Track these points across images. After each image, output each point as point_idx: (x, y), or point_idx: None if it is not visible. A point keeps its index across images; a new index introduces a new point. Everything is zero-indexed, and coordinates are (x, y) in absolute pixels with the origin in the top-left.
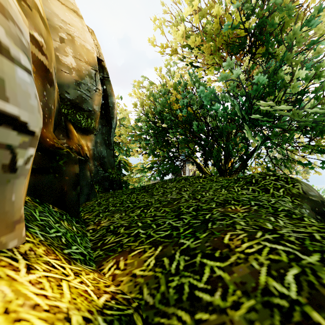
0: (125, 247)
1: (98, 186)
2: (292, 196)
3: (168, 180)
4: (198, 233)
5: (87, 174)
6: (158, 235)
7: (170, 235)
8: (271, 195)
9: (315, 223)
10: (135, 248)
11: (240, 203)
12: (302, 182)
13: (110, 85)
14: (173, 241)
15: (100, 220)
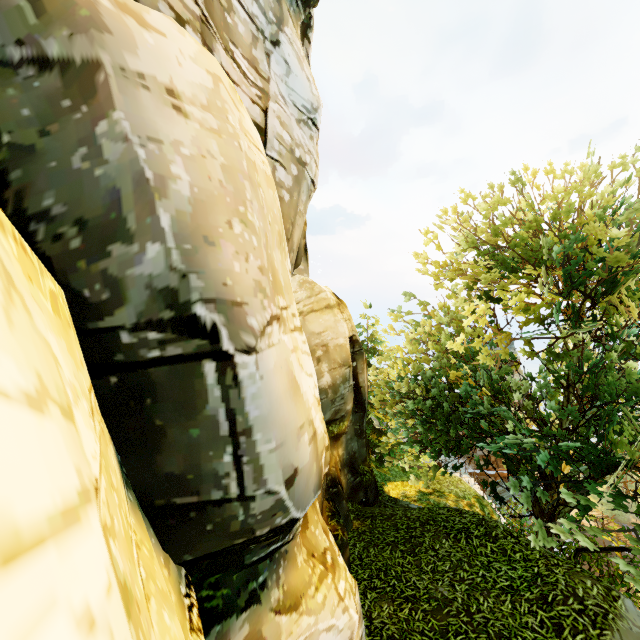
0: None
1: (350, 502)
2: None
3: (443, 522)
4: None
5: (343, 506)
6: None
7: None
8: None
9: None
10: None
11: None
12: (619, 629)
13: (363, 357)
14: None
15: (370, 610)
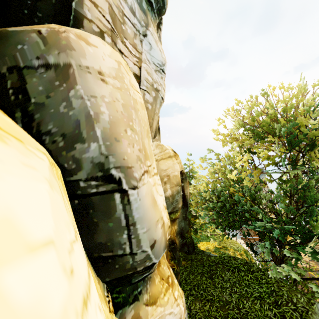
0: None
1: (180, 252)
2: None
3: (226, 263)
4: None
5: (177, 254)
6: None
7: None
8: None
9: None
10: None
11: None
12: None
13: (187, 181)
14: None
15: (190, 305)
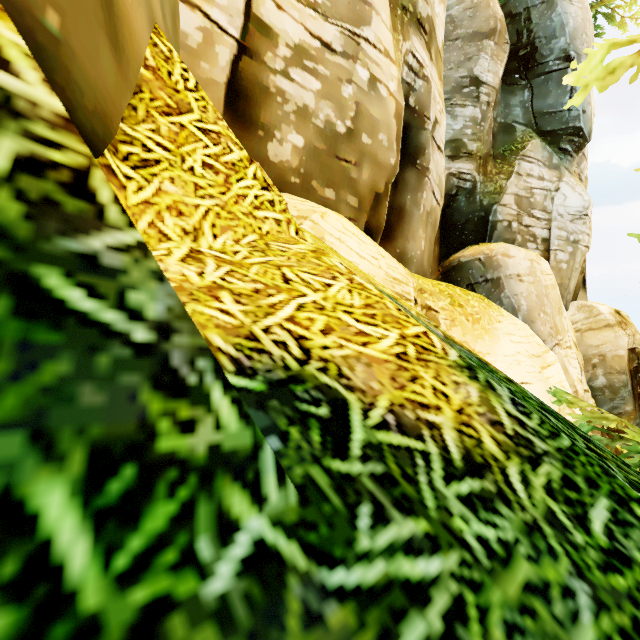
0: None
1: None
2: None
3: None
4: None
5: None
6: None
7: None
8: None
9: None
10: None
11: None
12: None
13: None
14: None
15: None
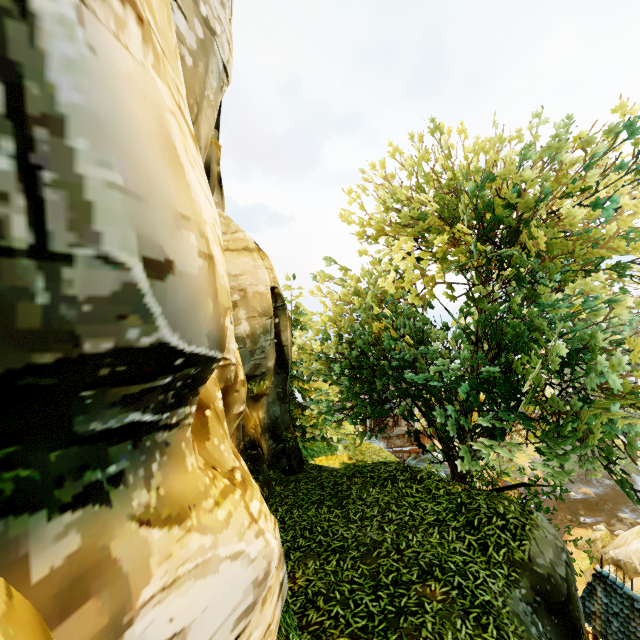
0: (328, 634)
1: (272, 469)
2: (511, 565)
3: (370, 474)
4: (390, 632)
5: (264, 470)
6: (355, 624)
7: (366, 627)
8: (487, 560)
9: (493, 637)
10: (337, 639)
11: (443, 578)
12: (536, 537)
13: (286, 313)
14: (368, 638)
15: (294, 570)
